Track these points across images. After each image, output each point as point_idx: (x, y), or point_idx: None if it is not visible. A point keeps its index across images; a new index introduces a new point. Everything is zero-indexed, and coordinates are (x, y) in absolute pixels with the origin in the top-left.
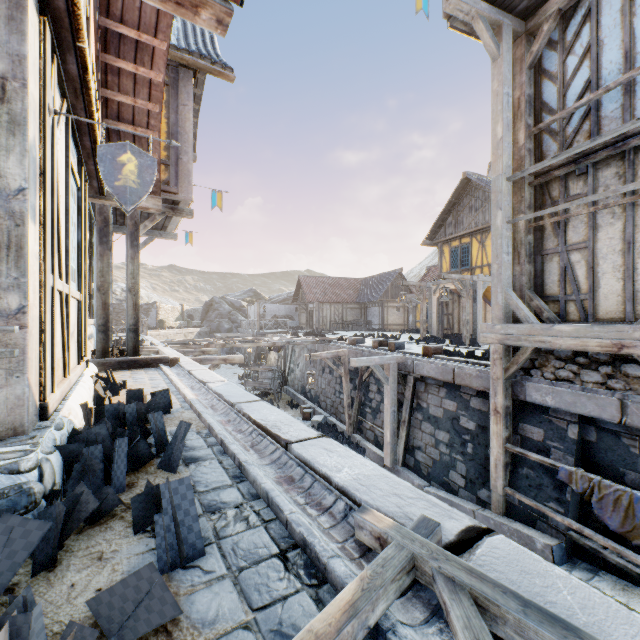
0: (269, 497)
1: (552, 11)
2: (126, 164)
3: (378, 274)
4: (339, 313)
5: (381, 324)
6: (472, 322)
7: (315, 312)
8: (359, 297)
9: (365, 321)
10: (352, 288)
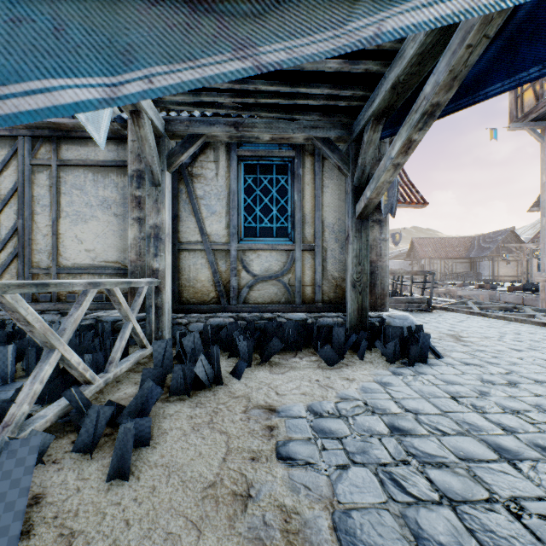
0: (437, 303)
1: None
2: (396, 236)
3: (488, 232)
4: (448, 267)
5: (491, 276)
6: None
7: (426, 266)
8: (468, 253)
9: (474, 273)
10: (461, 245)
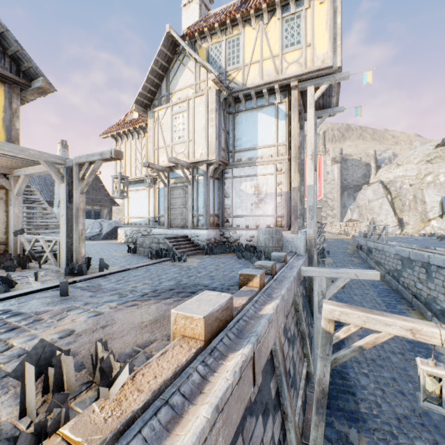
0: None
1: (298, 97)
2: None
3: None
4: None
5: None
6: (67, 233)
7: None
8: None
9: None
10: None
